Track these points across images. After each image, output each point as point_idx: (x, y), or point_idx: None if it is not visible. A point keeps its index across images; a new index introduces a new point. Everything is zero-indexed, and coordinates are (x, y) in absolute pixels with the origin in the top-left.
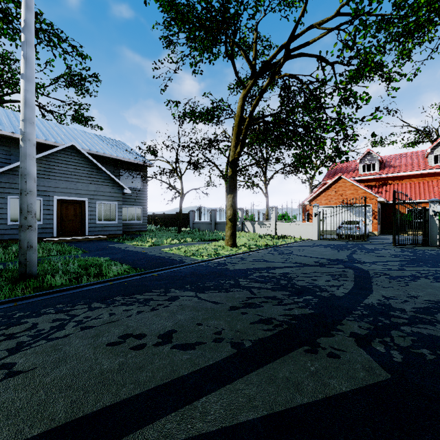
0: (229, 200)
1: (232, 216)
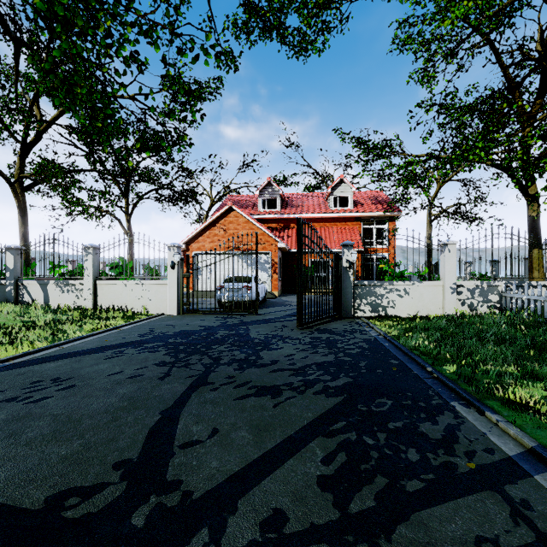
0: None
1: None
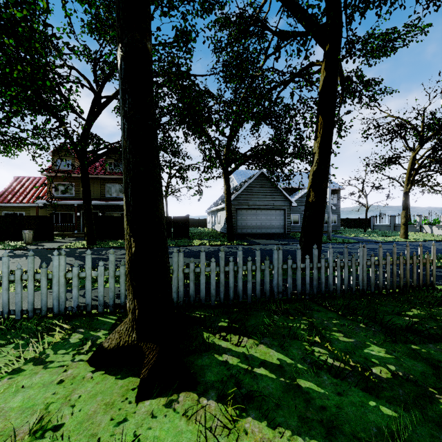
0: (403, 214)
1: (405, 222)
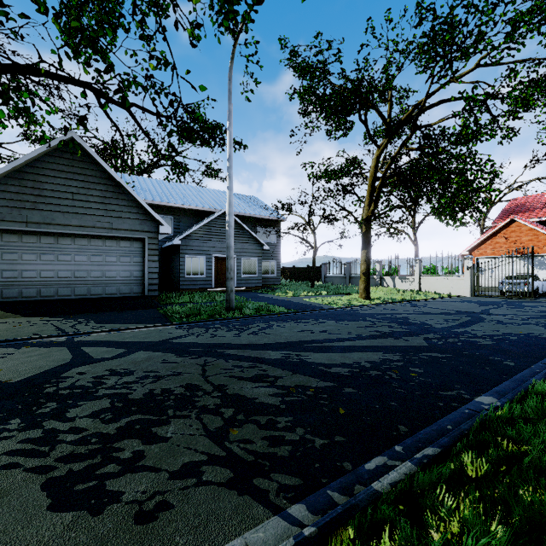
0: (363, 255)
1: (366, 270)
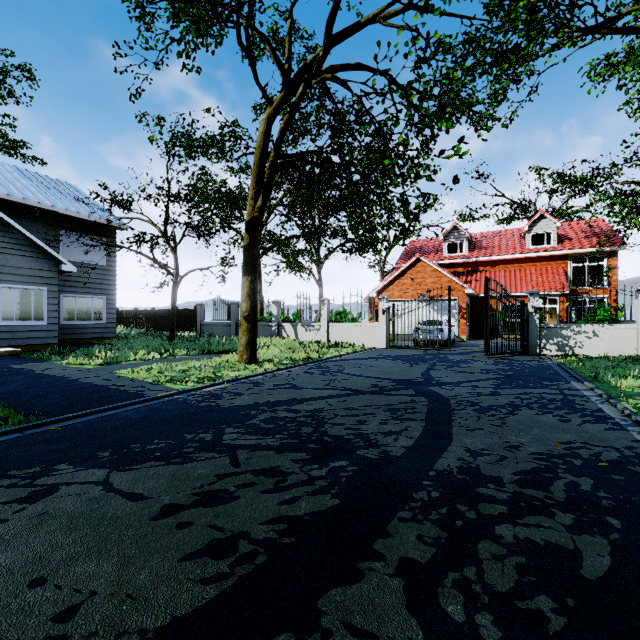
0: (245, 286)
1: (250, 312)
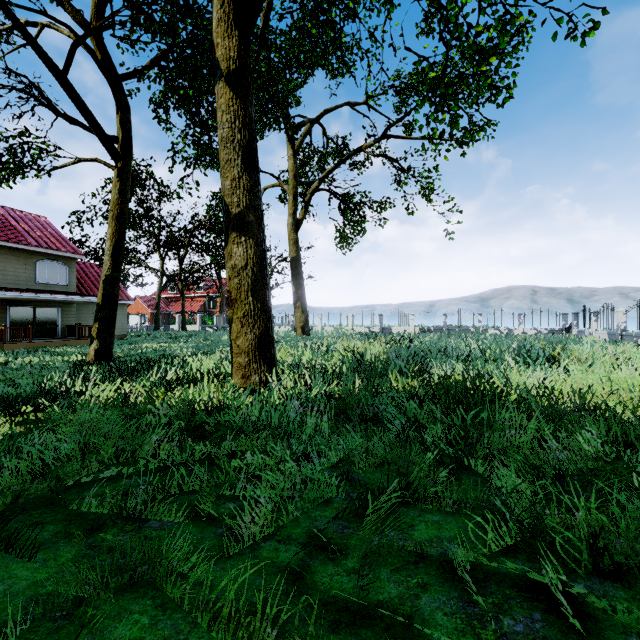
0: None
1: None
